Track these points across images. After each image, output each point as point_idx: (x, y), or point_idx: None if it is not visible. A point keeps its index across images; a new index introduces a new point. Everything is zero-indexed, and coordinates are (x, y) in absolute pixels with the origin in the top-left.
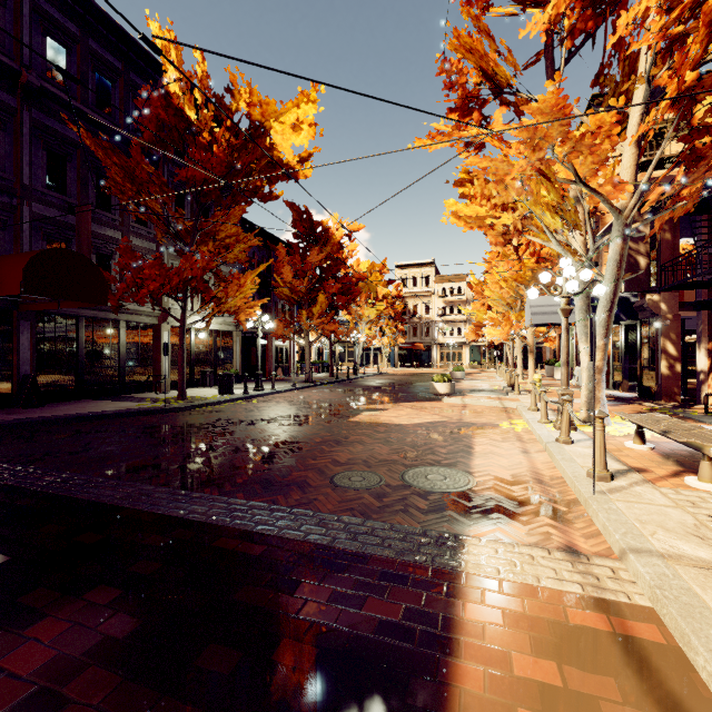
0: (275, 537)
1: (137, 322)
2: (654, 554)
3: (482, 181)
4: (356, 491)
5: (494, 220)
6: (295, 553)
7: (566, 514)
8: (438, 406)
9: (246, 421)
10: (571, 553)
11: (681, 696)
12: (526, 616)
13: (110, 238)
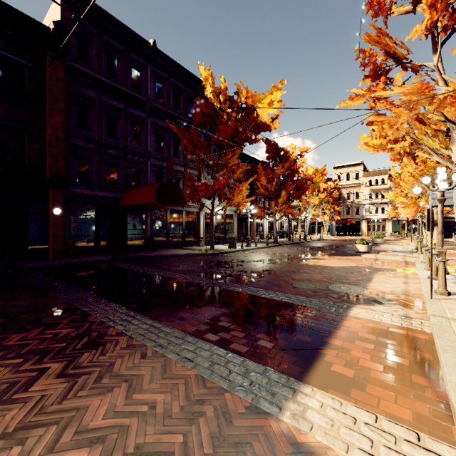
0: (270, 299)
1: (190, 211)
2: (443, 317)
3: (380, 128)
4: (303, 289)
5: (393, 145)
6: (278, 303)
7: (412, 306)
8: (358, 259)
9: (246, 260)
10: (404, 316)
11: (421, 347)
12: (370, 327)
13: (179, 171)
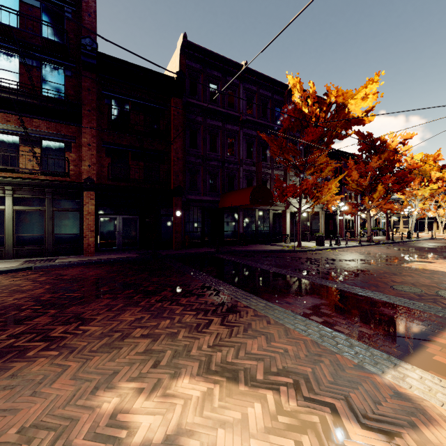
0: (367, 296)
1: (276, 209)
2: None
3: None
4: (405, 292)
5: None
6: (377, 301)
7: None
8: None
9: (336, 259)
10: None
11: None
12: None
13: (266, 173)
